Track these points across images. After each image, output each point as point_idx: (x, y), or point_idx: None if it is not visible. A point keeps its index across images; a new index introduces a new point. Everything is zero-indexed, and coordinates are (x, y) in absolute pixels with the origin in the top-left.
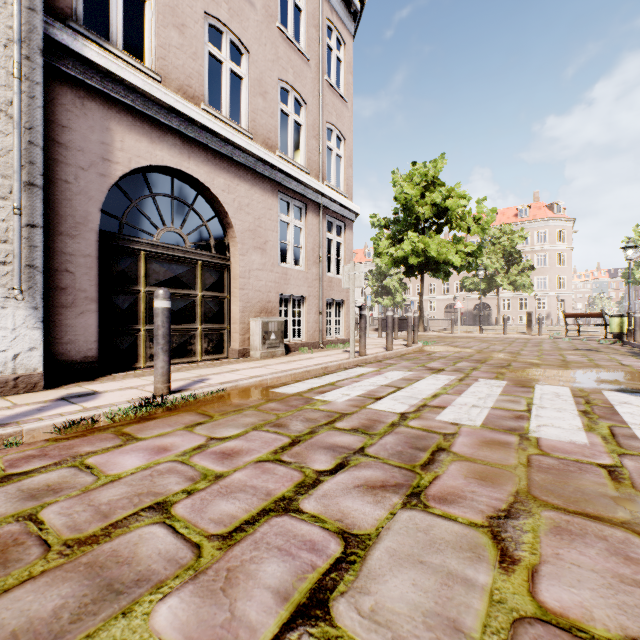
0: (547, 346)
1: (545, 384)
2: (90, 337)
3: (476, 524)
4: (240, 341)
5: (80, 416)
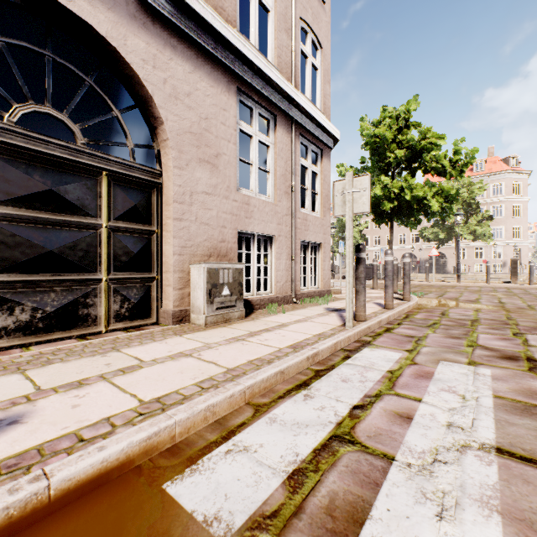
0: None
1: None
2: None
3: None
4: (175, 298)
5: None
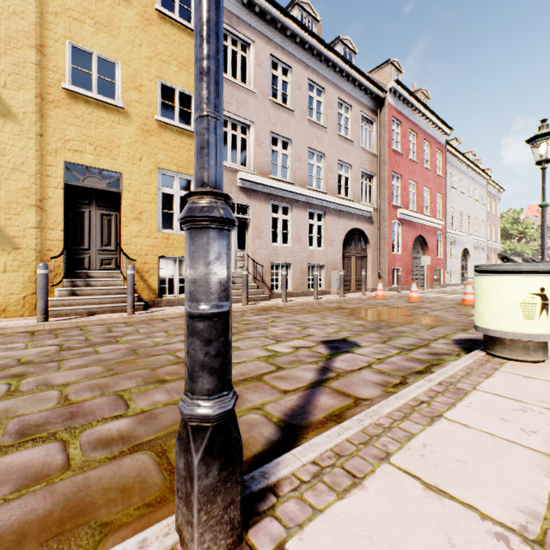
0: None
1: None
2: None
3: None
4: None
5: None
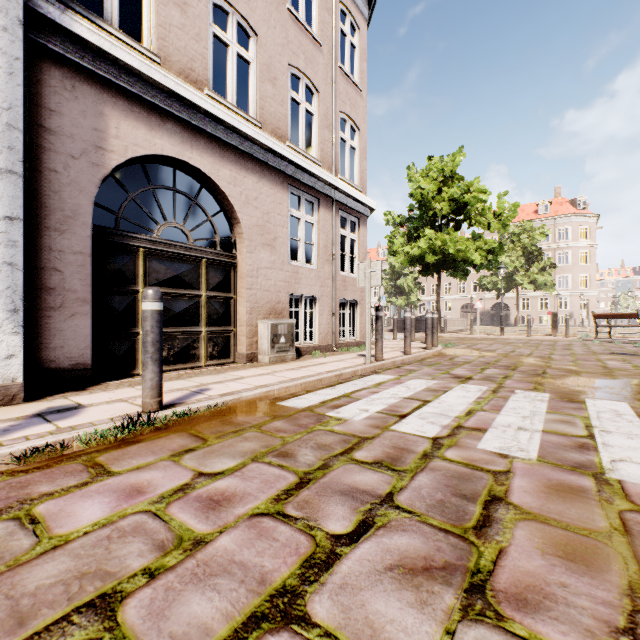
0: (579, 349)
1: (596, 398)
2: (81, 342)
3: None
4: (247, 345)
5: (46, 441)
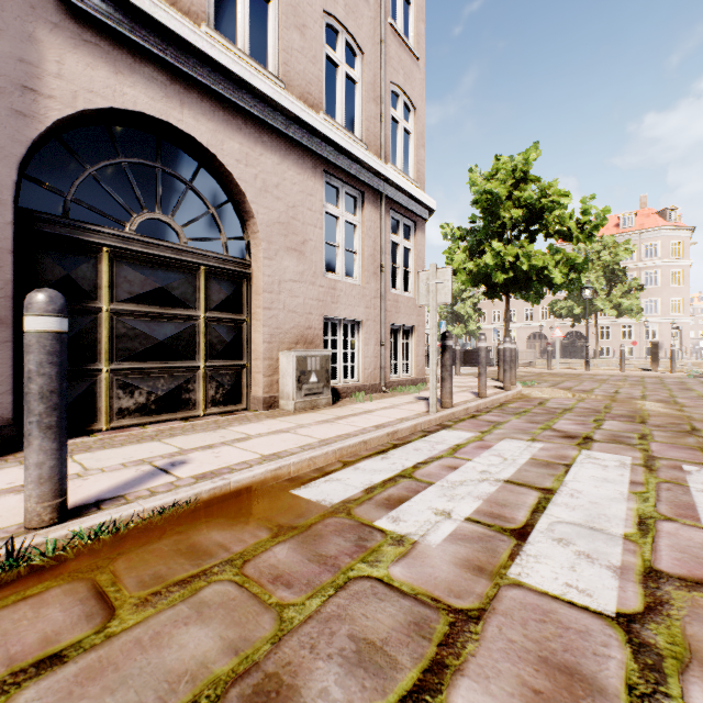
0: None
1: None
2: None
3: None
4: (265, 385)
5: None
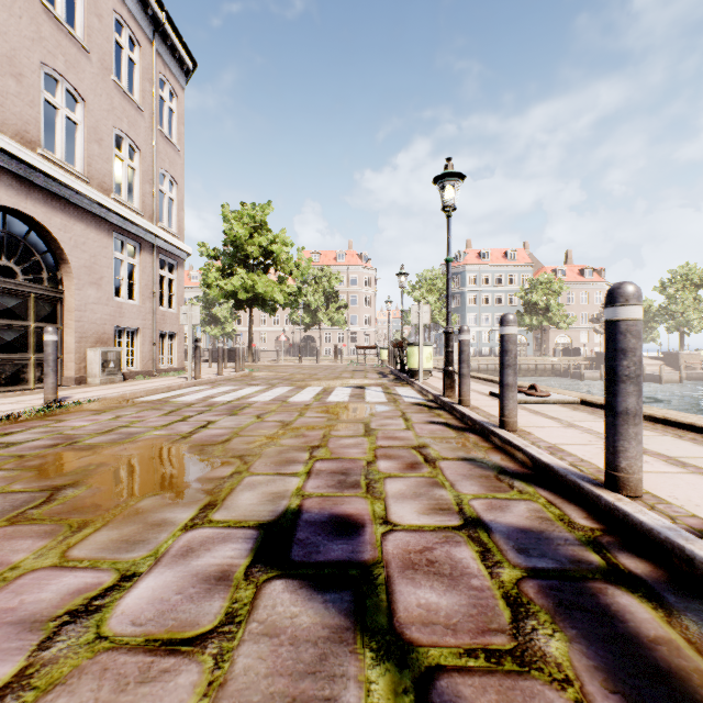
0: (339, 370)
1: (314, 387)
2: None
3: (253, 416)
4: (77, 369)
5: (9, 413)
